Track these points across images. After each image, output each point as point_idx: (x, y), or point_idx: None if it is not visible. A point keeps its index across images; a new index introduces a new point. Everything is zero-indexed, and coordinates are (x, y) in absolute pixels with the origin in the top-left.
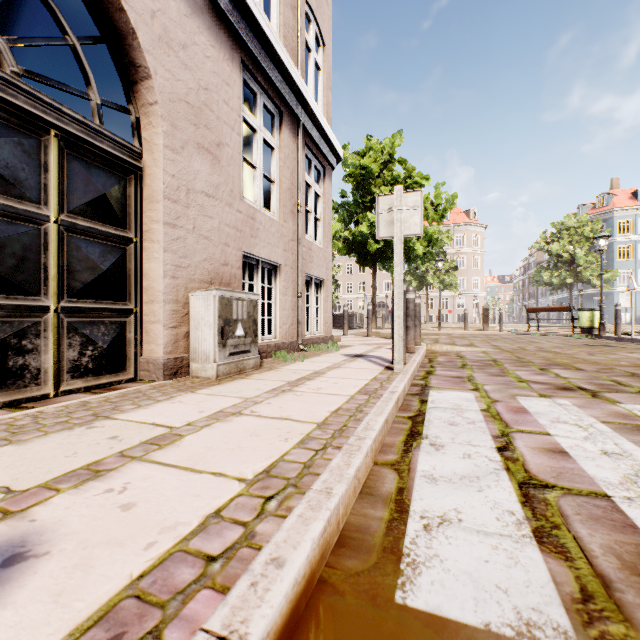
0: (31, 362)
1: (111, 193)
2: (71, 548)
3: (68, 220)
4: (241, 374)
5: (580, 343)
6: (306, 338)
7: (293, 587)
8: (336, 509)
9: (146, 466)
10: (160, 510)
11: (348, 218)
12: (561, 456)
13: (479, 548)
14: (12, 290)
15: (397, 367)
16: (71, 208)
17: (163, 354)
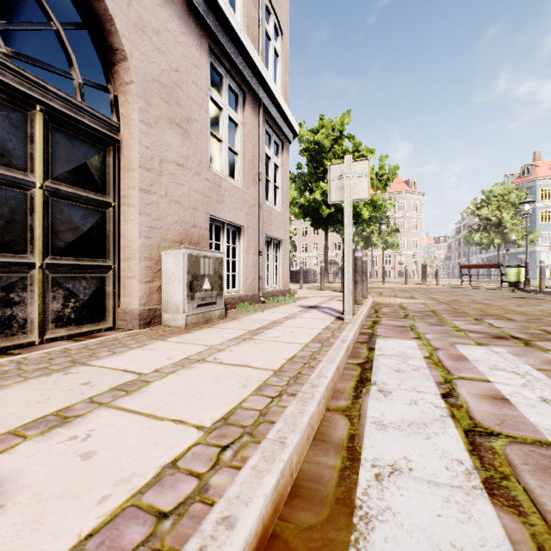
0: (18, 313)
1: (91, 162)
2: (25, 501)
3: (52, 186)
4: (208, 323)
5: (508, 296)
6: (266, 291)
7: (244, 550)
8: (290, 459)
9: (112, 412)
10: (119, 459)
11: (303, 187)
12: (502, 403)
13: (431, 500)
14: (1, 248)
15: (347, 317)
16: (55, 175)
17: (138, 306)
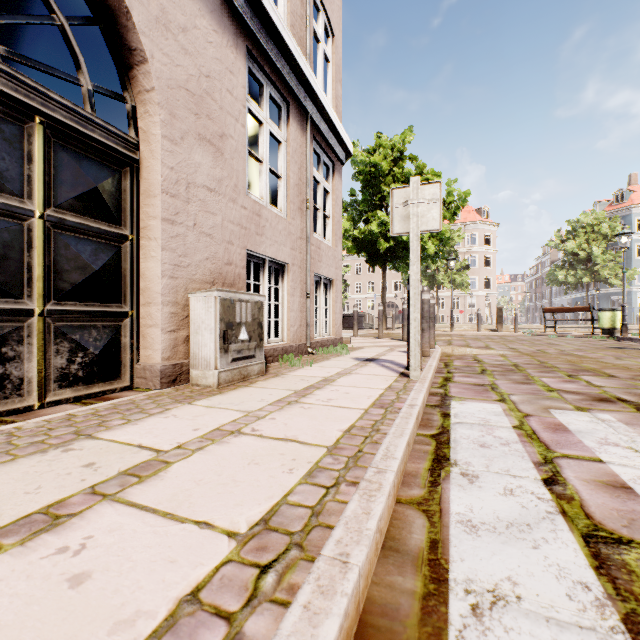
0: (12, 371)
1: (104, 186)
2: None
3: (55, 215)
4: (245, 381)
5: (603, 345)
6: (315, 340)
7: None
8: (355, 589)
9: (117, 509)
10: (120, 587)
11: (357, 217)
12: (625, 494)
13: None
14: None
15: (413, 374)
16: (59, 202)
17: (160, 360)
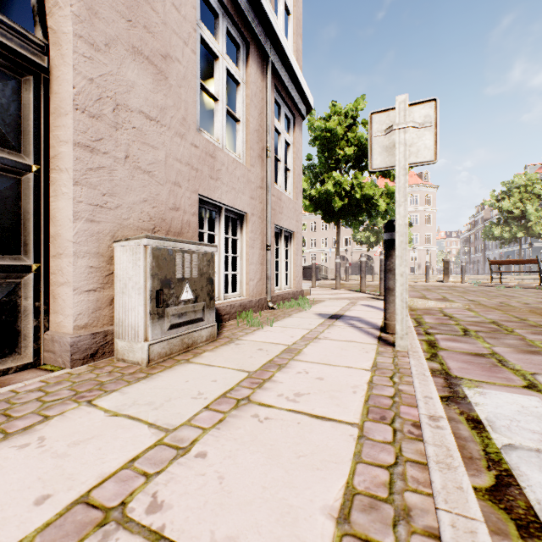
0: None
1: None
2: None
3: None
4: (188, 352)
5: None
6: (275, 294)
7: None
8: None
9: None
10: None
11: (314, 179)
12: None
13: None
14: None
15: (399, 343)
16: None
17: (72, 329)
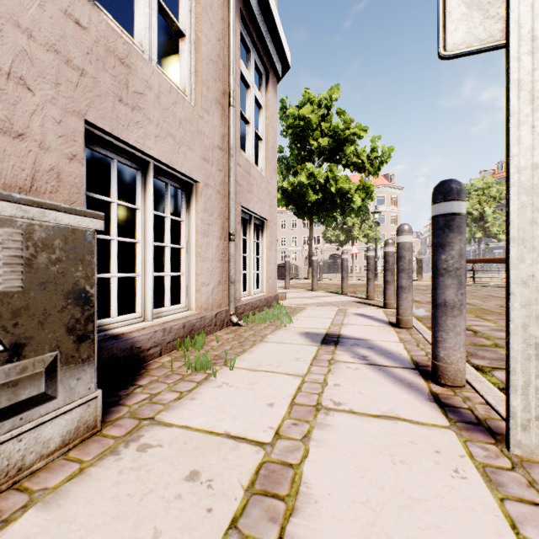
0: None
1: None
2: None
3: None
4: None
5: None
6: (242, 303)
7: None
8: None
9: None
10: None
11: (286, 171)
12: None
13: None
14: None
15: (520, 439)
16: None
17: None
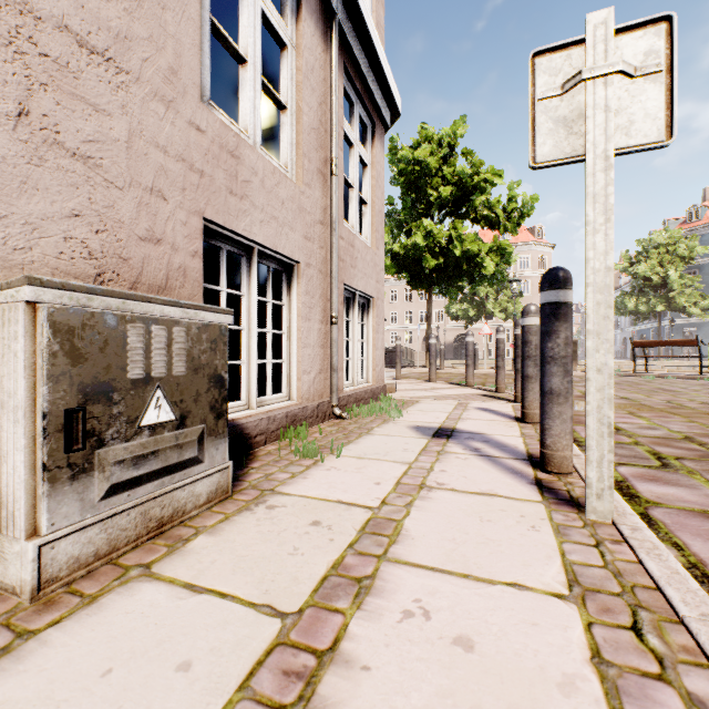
0: None
1: None
2: None
3: None
4: (161, 536)
5: None
6: (345, 393)
7: None
8: None
9: None
10: None
11: (397, 229)
12: None
13: None
14: None
15: (595, 506)
16: None
17: None
